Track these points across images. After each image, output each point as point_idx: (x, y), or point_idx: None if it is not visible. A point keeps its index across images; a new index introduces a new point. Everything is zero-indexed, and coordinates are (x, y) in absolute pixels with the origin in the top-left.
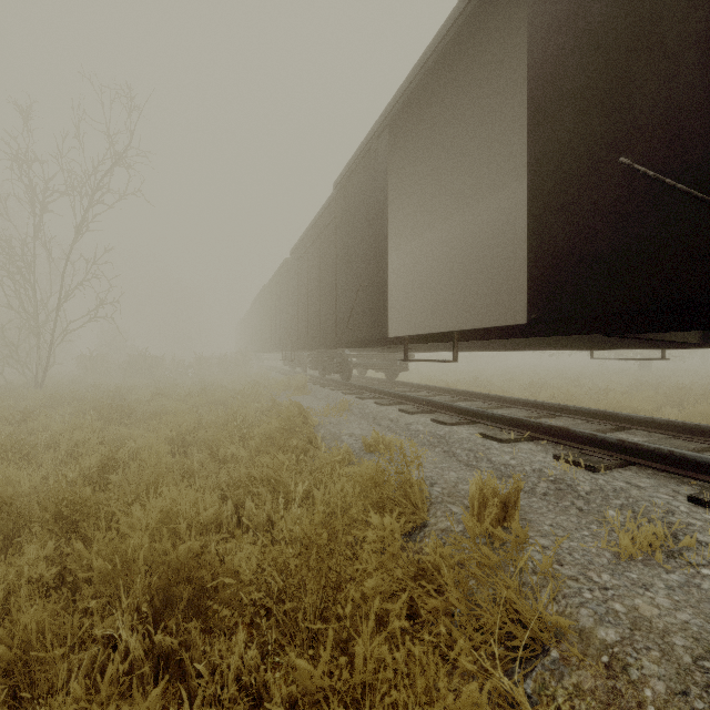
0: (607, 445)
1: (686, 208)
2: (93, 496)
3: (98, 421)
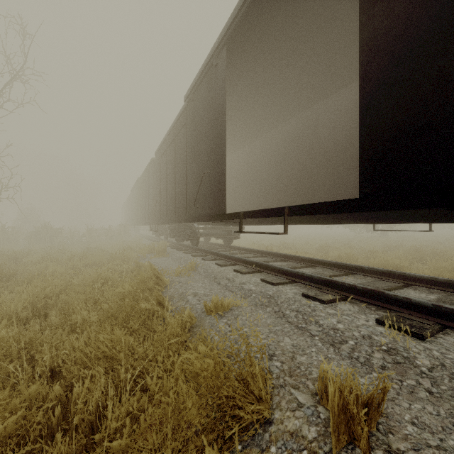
0: (421, 308)
1: None
2: None
3: None
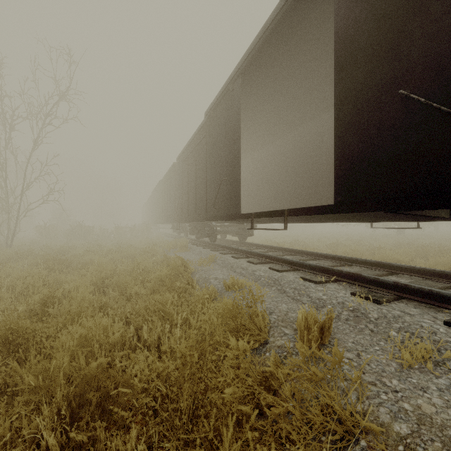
0: (386, 285)
1: (446, 124)
2: (32, 325)
3: (45, 269)
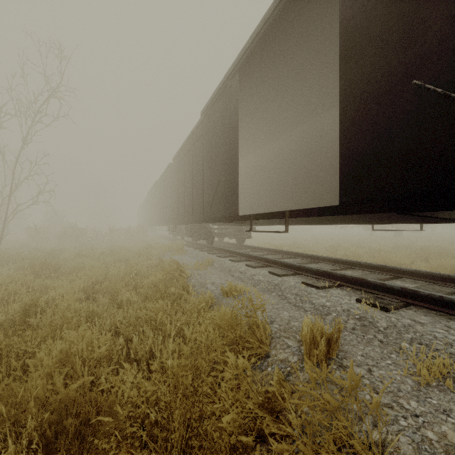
0: (393, 291)
1: None
2: (6, 340)
3: (32, 274)
